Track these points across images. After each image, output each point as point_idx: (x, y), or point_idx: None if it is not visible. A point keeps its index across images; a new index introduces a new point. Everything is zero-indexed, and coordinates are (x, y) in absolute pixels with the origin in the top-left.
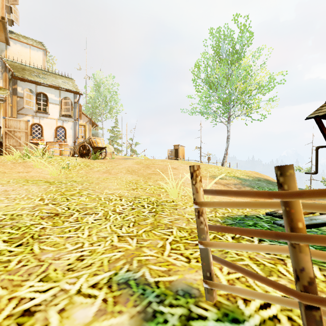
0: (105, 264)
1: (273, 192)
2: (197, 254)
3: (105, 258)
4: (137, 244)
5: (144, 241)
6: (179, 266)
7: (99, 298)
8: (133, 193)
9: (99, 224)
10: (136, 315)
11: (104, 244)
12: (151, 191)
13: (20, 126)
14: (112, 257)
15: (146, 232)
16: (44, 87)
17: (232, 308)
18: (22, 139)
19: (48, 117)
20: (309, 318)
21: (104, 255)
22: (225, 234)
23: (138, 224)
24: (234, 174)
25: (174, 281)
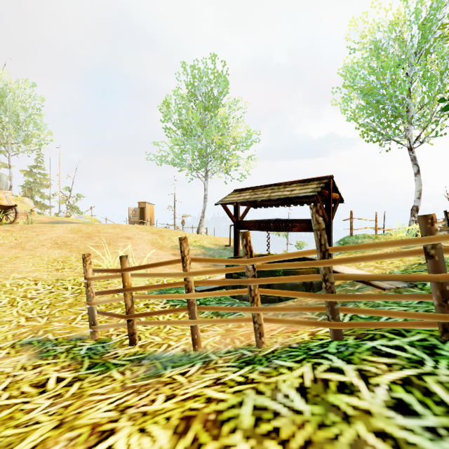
0: (10, 337)
1: (117, 269)
2: (103, 319)
3: (9, 334)
4: (47, 321)
5: (56, 318)
6: (82, 327)
7: (2, 353)
8: (56, 274)
9: (3, 311)
10: (34, 353)
11: (9, 325)
12: (82, 271)
13: None
14: (18, 333)
15: (61, 310)
16: None
17: (106, 339)
18: None
19: None
20: (128, 326)
21: (8, 332)
22: (140, 303)
23: (53, 305)
24: (201, 243)
25: (72, 335)
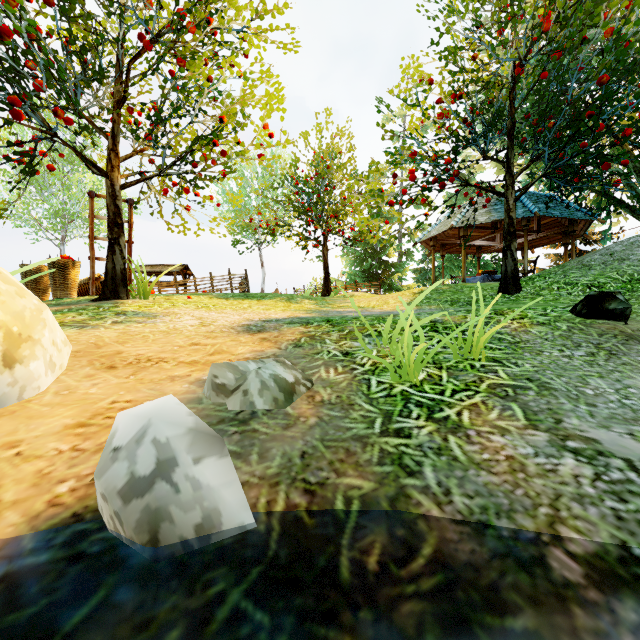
0: None
1: None
2: None
3: None
4: None
5: None
6: None
7: None
8: None
9: None
10: None
11: None
12: None
13: None
14: None
15: None
16: None
17: None
18: None
19: None
20: None
21: None
22: None
23: None
24: None
25: None
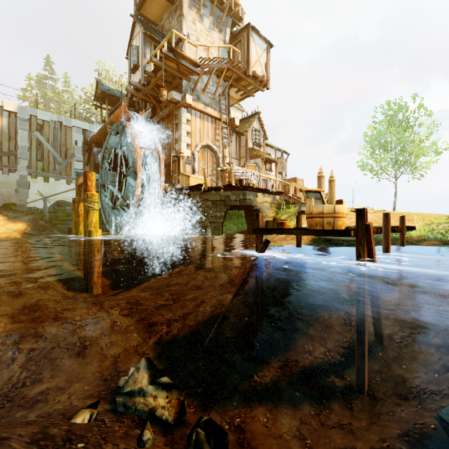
0: None
1: None
2: None
3: None
4: None
5: None
6: None
7: None
8: None
9: None
10: None
11: None
12: None
13: (300, 184)
14: None
15: None
16: (269, 149)
17: None
18: (301, 193)
19: (271, 174)
20: None
21: None
22: None
23: None
24: None
25: None
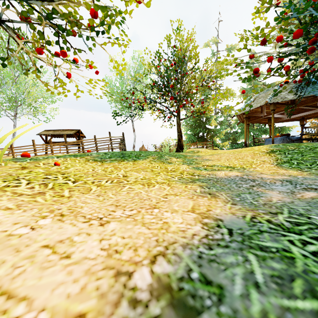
0: None
1: (10, 148)
2: None
3: None
4: None
5: None
6: None
7: None
8: None
9: None
10: None
11: None
12: None
13: None
14: None
15: None
16: None
17: None
18: None
19: None
20: None
21: None
22: None
23: None
24: None
25: None
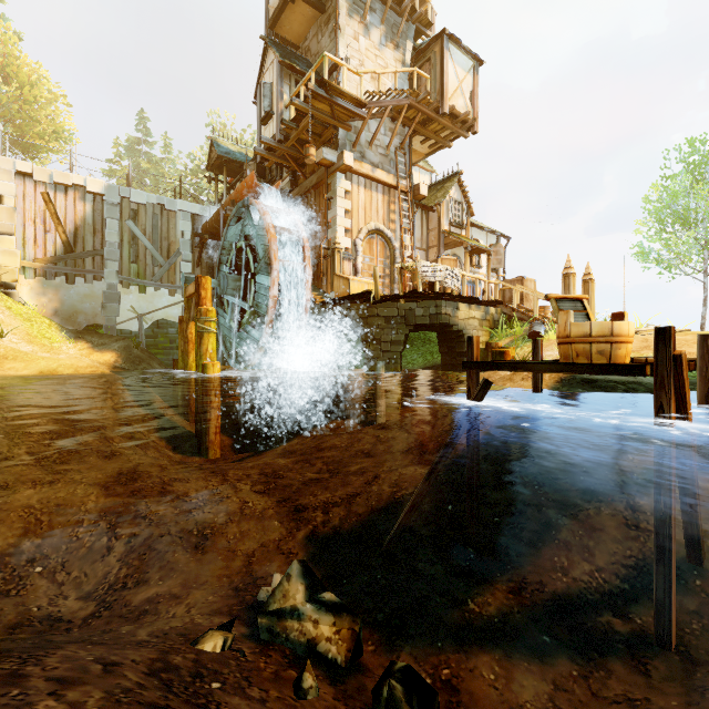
0: None
1: None
2: None
3: None
4: None
5: None
6: None
7: None
8: None
9: None
10: None
11: None
12: None
13: (531, 287)
14: None
15: None
16: (475, 232)
17: None
18: (532, 303)
19: (479, 272)
20: None
21: None
22: None
23: None
24: None
25: None
